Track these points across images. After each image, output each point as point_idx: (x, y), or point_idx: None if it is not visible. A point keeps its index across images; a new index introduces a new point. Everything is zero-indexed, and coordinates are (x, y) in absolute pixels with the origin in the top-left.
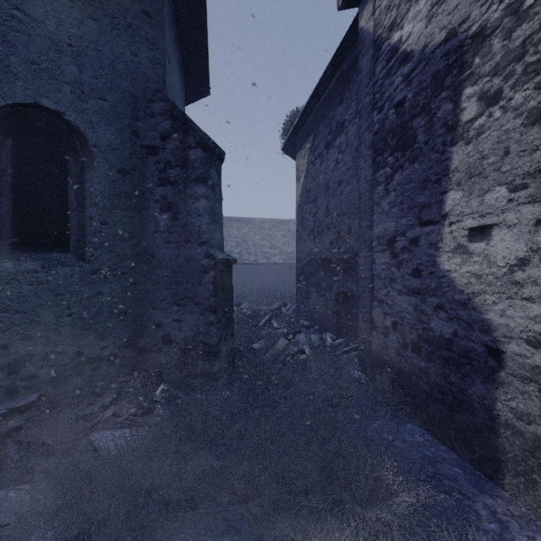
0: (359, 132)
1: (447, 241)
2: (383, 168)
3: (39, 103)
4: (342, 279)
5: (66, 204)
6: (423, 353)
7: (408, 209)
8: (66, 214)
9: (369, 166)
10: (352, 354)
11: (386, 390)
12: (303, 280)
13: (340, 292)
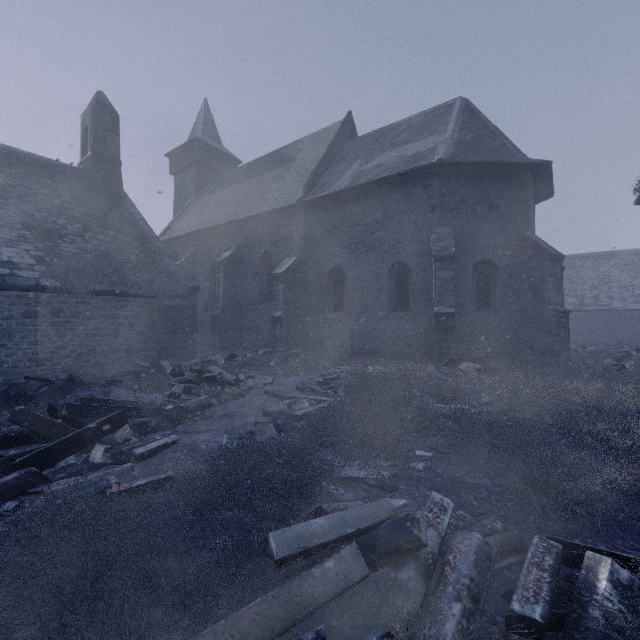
0: None
1: None
2: None
3: (483, 259)
4: None
5: (490, 292)
6: None
7: None
8: (490, 296)
9: None
10: None
11: None
12: None
13: None
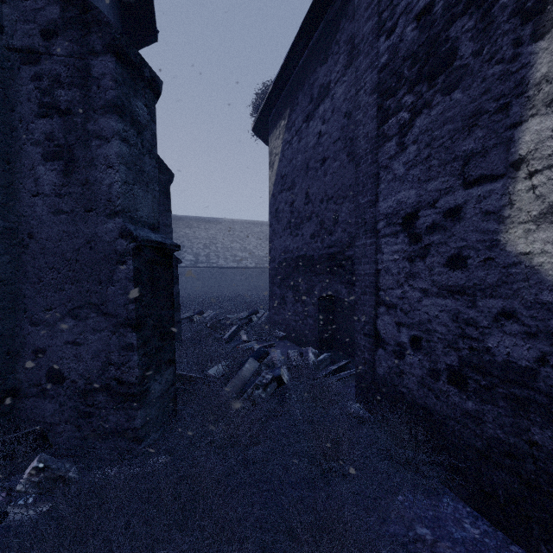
0: (356, 75)
1: (524, 204)
2: (395, 115)
3: None
4: (327, 280)
5: None
6: (470, 388)
7: (441, 165)
8: None
9: (372, 118)
10: (342, 375)
11: (406, 440)
12: (277, 282)
13: (323, 296)
